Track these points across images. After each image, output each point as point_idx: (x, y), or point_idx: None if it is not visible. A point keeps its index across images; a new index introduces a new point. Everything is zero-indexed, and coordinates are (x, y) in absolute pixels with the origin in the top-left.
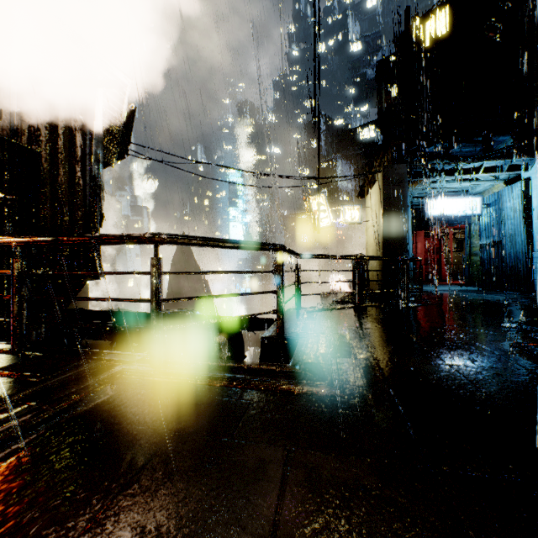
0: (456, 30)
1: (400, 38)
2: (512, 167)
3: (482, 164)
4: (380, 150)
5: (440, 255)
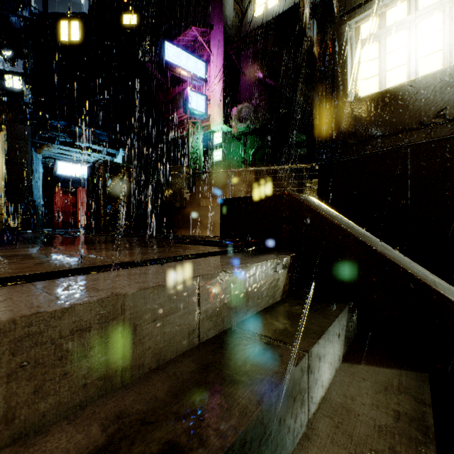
0: (84, 44)
1: (38, 15)
2: (108, 153)
3: (90, 146)
4: (4, 105)
5: (77, 209)
